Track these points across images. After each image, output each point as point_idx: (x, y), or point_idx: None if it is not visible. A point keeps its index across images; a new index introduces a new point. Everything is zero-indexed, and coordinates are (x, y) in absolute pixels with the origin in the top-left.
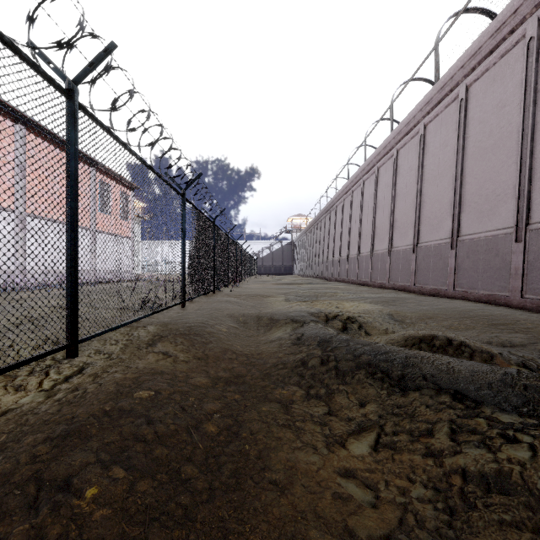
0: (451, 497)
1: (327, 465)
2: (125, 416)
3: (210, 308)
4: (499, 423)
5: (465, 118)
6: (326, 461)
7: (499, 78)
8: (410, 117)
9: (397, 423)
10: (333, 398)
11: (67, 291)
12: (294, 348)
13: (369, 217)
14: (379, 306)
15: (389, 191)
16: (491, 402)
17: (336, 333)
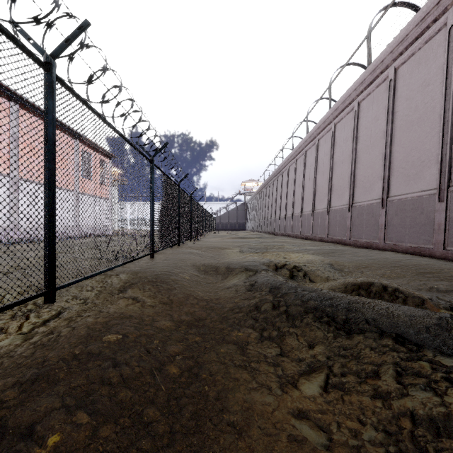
0: (402, 440)
1: (282, 406)
2: (93, 359)
3: (175, 258)
4: (441, 366)
5: (394, 96)
6: (281, 402)
7: (423, 61)
8: (346, 96)
9: (345, 365)
10: (284, 340)
11: (45, 243)
12: (249, 294)
13: (311, 181)
14: (320, 257)
15: (328, 159)
16: (431, 346)
17: (284, 281)
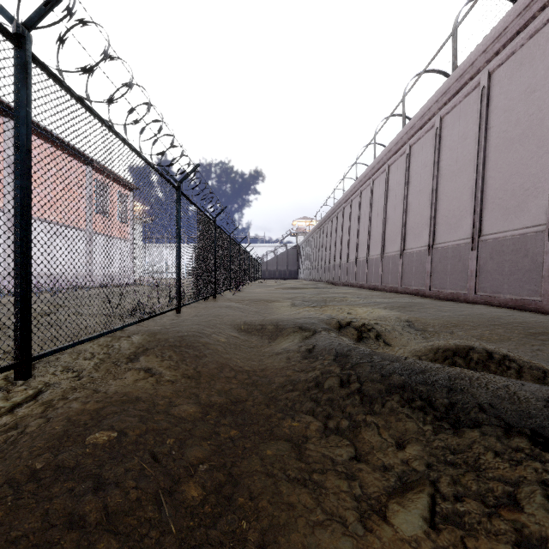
0: None
1: None
2: (63, 478)
3: (208, 314)
4: None
5: (487, 107)
6: None
7: (527, 61)
8: (425, 110)
9: (458, 481)
10: (360, 435)
11: (15, 294)
12: (306, 364)
13: (380, 217)
14: (395, 312)
15: (401, 189)
16: None
17: (352, 344)
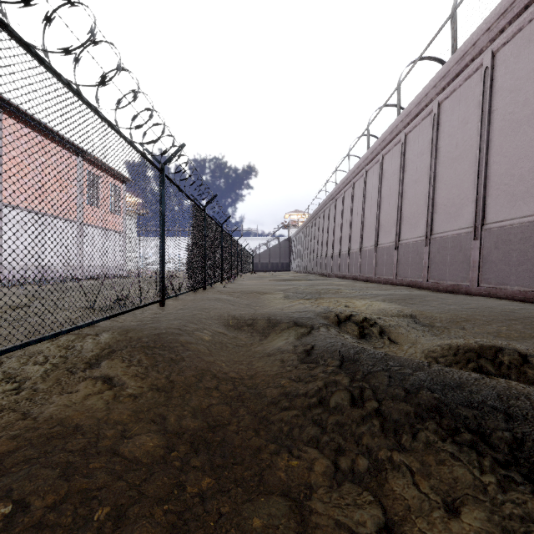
0: None
1: None
2: None
3: (195, 307)
4: None
5: (491, 89)
6: None
7: None
8: (421, 96)
9: None
10: (386, 484)
11: None
12: (304, 371)
13: (373, 208)
14: (396, 305)
15: (396, 179)
16: None
17: (355, 343)
